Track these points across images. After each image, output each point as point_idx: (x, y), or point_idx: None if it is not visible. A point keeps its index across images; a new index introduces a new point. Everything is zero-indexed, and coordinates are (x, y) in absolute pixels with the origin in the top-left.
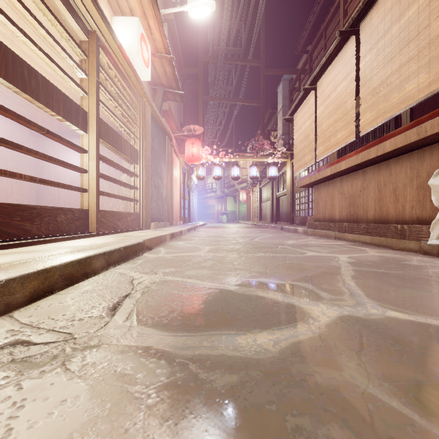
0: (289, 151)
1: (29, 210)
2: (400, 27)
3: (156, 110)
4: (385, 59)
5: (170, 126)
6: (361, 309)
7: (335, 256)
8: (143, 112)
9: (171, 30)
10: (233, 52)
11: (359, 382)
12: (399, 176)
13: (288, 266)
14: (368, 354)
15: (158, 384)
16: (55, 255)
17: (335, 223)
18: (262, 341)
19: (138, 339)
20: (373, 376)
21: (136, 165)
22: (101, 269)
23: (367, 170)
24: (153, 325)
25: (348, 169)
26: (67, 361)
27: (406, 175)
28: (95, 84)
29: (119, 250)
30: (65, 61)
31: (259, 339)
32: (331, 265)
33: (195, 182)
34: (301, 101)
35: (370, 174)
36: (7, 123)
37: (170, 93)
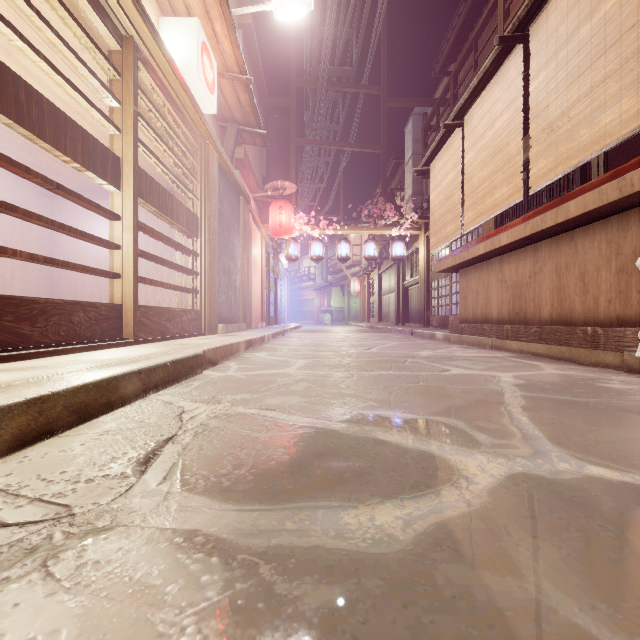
0: (423, 220)
1: (27, 306)
2: (591, 28)
3: (226, 158)
4: (568, 77)
5: (247, 183)
6: (543, 461)
7: (493, 374)
8: (206, 161)
9: (249, 41)
10: (340, 74)
11: (555, 601)
12: (589, 254)
13: (423, 391)
14: (563, 546)
15: (202, 605)
16: (62, 374)
17: (492, 325)
18: (384, 520)
19: (179, 516)
20: (578, 590)
21: (195, 239)
22: (134, 395)
23: (540, 246)
24: (205, 491)
25: (511, 245)
26: (52, 559)
27: (600, 253)
28: (132, 116)
29: (163, 366)
30: (89, 83)
31: (379, 516)
32: (489, 388)
33: (284, 266)
34: (441, 145)
35: (545, 252)
36: (5, 177)
37: (247, 133)
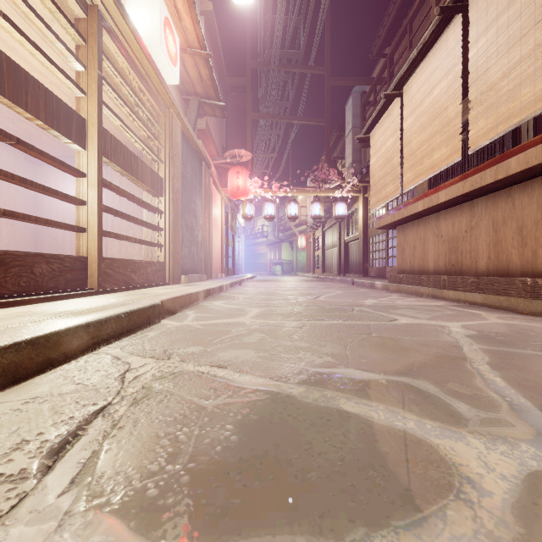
0: (362, 183)
1: None
2: None
3: (188, 126)
4: (509, 40)
5: (209, 151)
6: None
7: (441, 324)
8: (170, 127)
9: (210, 26)
10: (290, 56)
11: None
12: (527, 209)
13: (378, 343)
14: None
15: None
16: None
17: (429, 275)
18: None
19: None
20: None
21: (160, 198)
22: (81, 350)
23: (476, 202)
24: (119, 509)
25: (449, 202)
26: None
27: (539, 208)
28: (97, 80)
29: (116, 318)
30: (61, 54)
31: None
32: (444, 340)
33: (241, 224)
34: (381, 114)
35: (481, 208)
36: None
37: (207, 105)
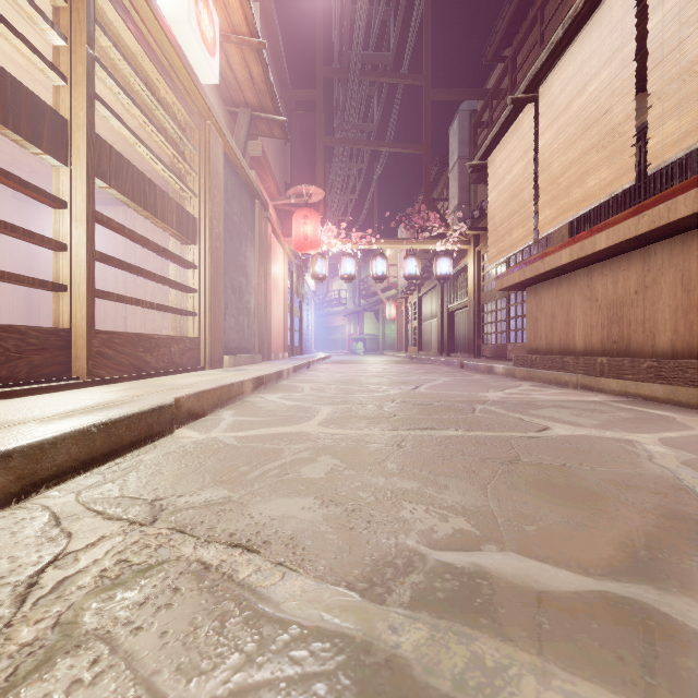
0: (473, 231)
1: None
2: None
3: (234, 147)
4: None
5: (266, 188)
6: None
7: (625, 438)
8: (207, 147)
9: (267, 17)
10: (375, 60)
11: None
12: None
13: (539, 480)
14: None
15: None
16: None
17: (578, 357)
18: None
19: None
20: None
21: (192, 246)
22: None
23: (653, 249)
24: None
25: (611, 249)
26: None
27: None
28: (85, 60)
29: (79, 435)
30: (43, 34)
31: None
32: (652, 474)
33: (311, 288)
34: (504, 129)
35: (663, 257)
36: None
37: (262, 121)
